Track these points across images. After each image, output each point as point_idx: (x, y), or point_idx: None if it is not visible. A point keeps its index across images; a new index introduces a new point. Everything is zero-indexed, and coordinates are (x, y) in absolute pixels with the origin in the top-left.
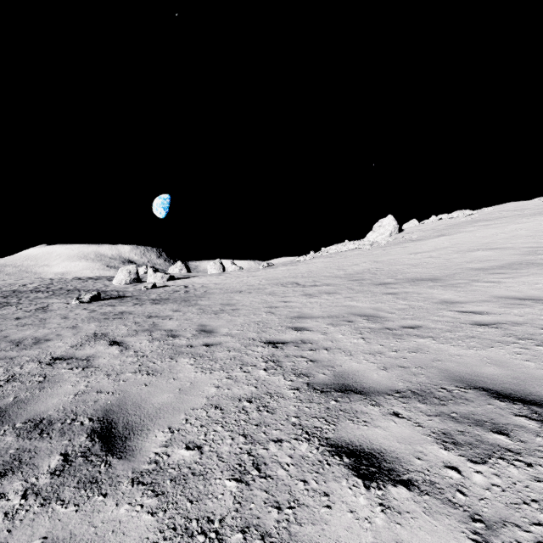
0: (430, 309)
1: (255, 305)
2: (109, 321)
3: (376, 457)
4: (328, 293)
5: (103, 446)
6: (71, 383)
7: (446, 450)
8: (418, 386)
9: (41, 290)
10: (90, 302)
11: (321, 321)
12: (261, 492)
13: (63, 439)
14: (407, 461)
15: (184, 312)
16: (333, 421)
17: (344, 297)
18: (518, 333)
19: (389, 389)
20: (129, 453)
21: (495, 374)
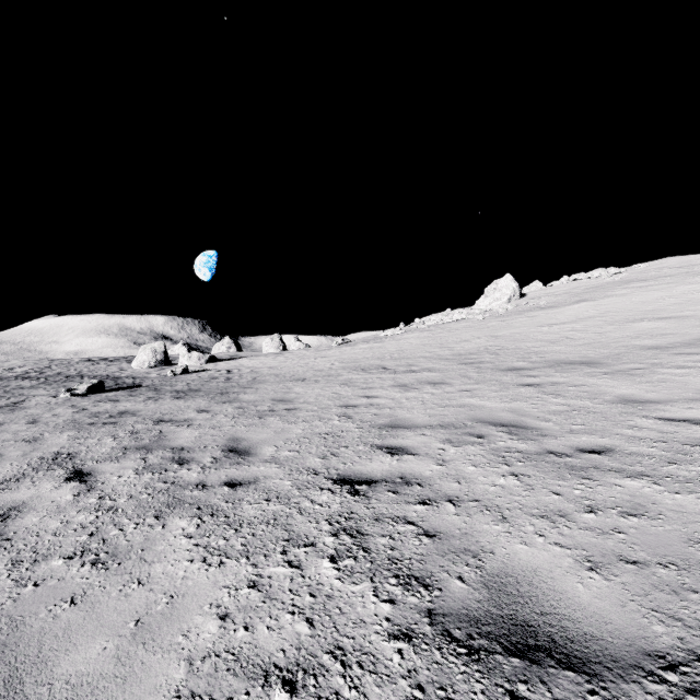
0: (608, 413)
1: (323, 403)
2: (94, 428)
3: None
4: (433, 384)
5: None
6: None
7: None
8: None
9: (31, 376)
10: (87, 395)
11: (430, 435)
12: None
13: None
14: None
15: (214, 413)
16: None
17: (458, 390)
18: None
19: (640, 647)
20: None
21: None
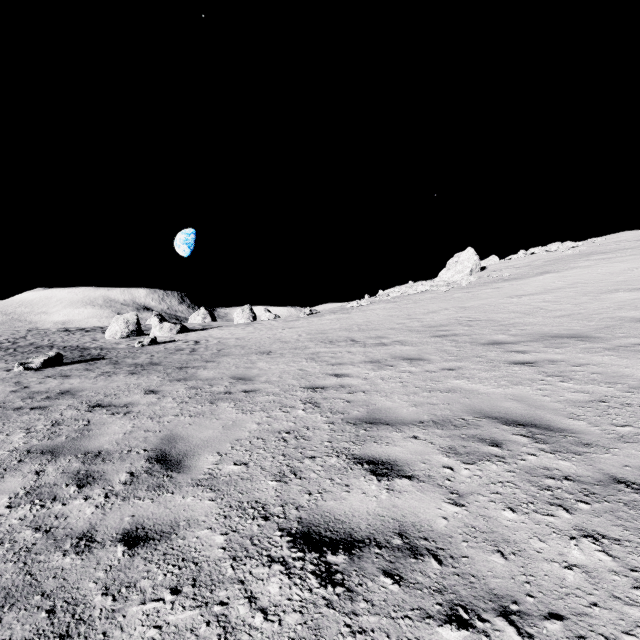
0: None
1: (287, 383)
2: (15, 415)
3: None
4: (409, 360)
5: None
6: None
7: None
8: None
9: (2, 347)
10: (43, 368)
11: (424, 440)
12: None
13: None
14: None
15: (161, 396)
16: None
17: (440, 368)
18: None
19: None
20: None
21: None
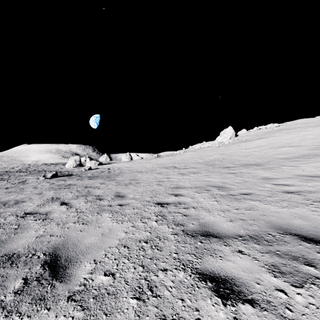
0: (256, 182)
1: (150, 180)
2: (61, 189)
3: (229, 282)
4: (194, 173)
5: (50, 273)
6: (35, 229)
7: (275, 278)
8: (253, 232)
9: (23, 171)
10: (51, 178)
11: (190, 190)
12: (153, 308)
13: (25, 267)
14: (250, 286)
15: (107, 184)
16: (200, 256)
17: (203, 175)
18: (313, 198)
19: (235, 234)
20: (67, 278)
21: (301, 224)
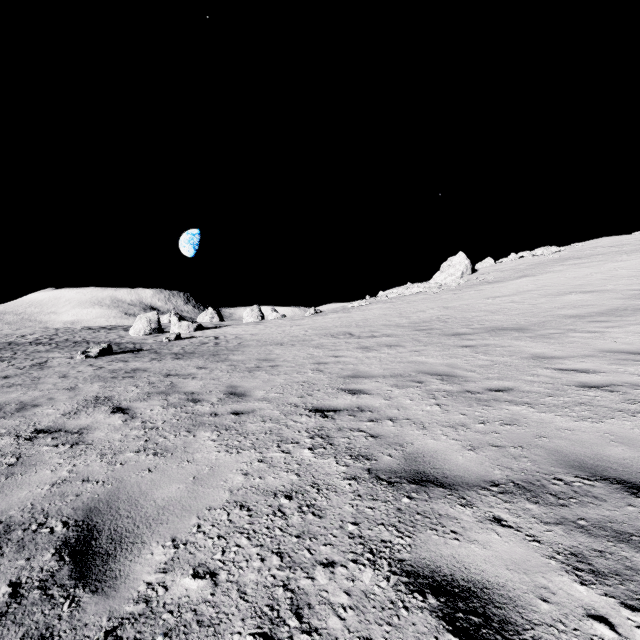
0: (520, 366)
1: (299, 361)
2: (117, 380)
3: (477, 596)
4: (389, 346)
5: (73, 570)
6: (51, 466)
7: (584, 585)
8: (523, 475)
9: (43, 342)
10: (98, 357)
11: (382, 382)
12: None
13: (19, 556)
14: (527, 605)
15: (211, 369)
16: (408, 531)
17: (409, 351)
18: None
19: (483, 479)
20: (109, 583)
21: (626, 458)
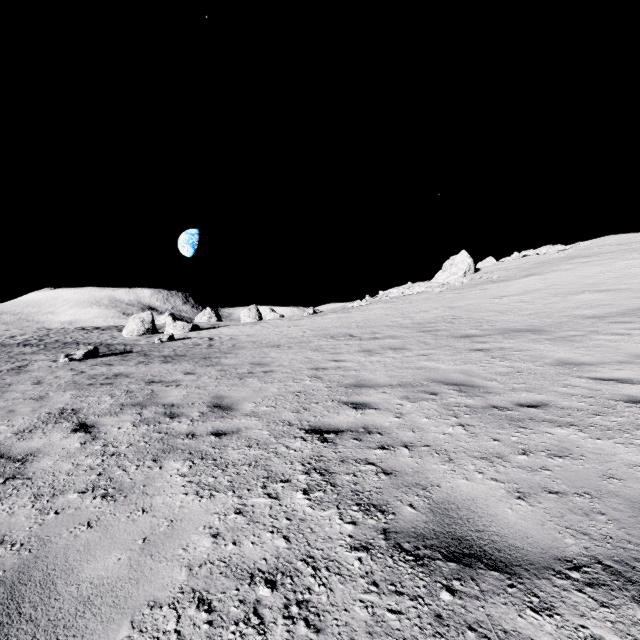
0: (547, 374)
1: (296, 366)
2: (93, 388)
3: None
4: (394, 349)
5: None
6: None
7: None
8: (610, 548)
9: (32, 343)
10: (84, 359)
11: (390, 393)
12: None
13: None
14: None
15: (199, 375)
16: None
17: (416, 354)
18: None
19: (553, 554)
20: None
21: None
